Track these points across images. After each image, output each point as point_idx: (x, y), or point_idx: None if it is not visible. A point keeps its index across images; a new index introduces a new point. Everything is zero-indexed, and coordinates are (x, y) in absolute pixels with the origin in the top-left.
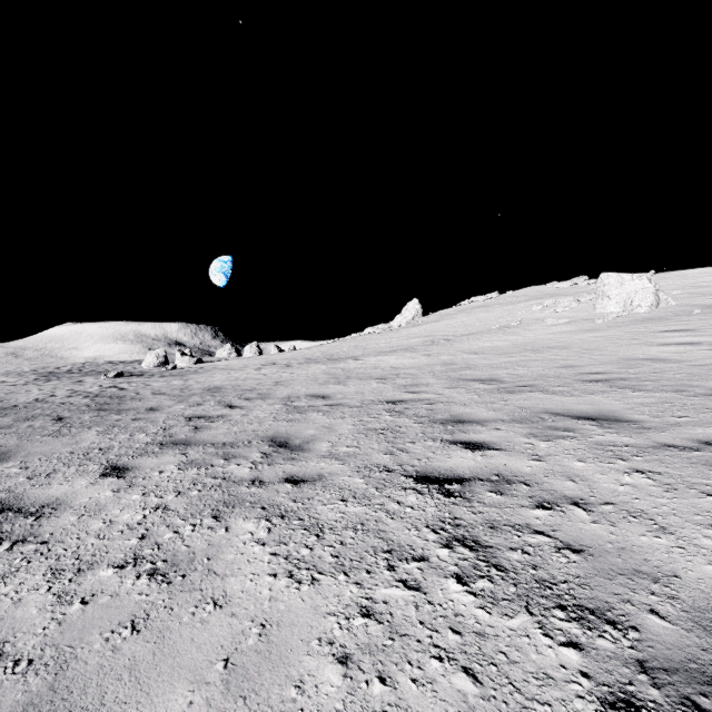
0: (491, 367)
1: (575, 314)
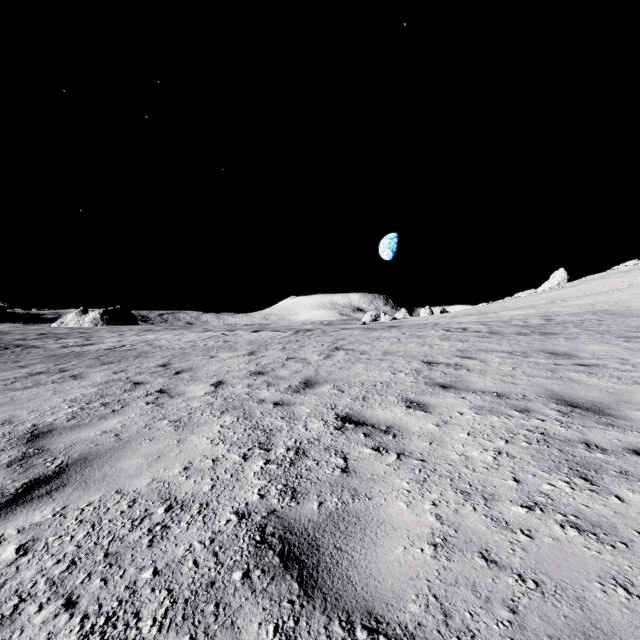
0: (552, 312)
1: None
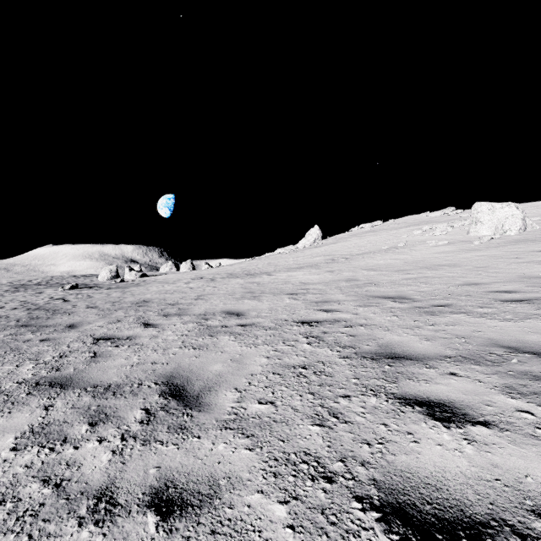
0: (393, 284)
1: (452, 237)
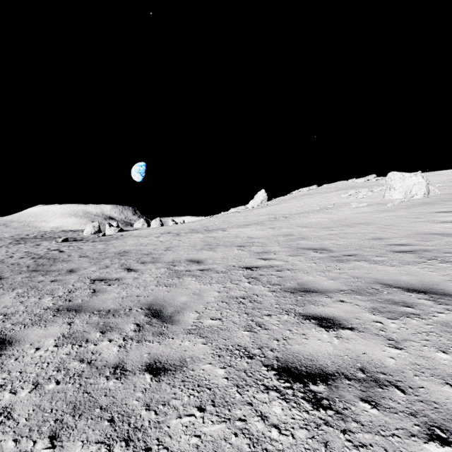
0: (319, 238)
1: (371, 200)
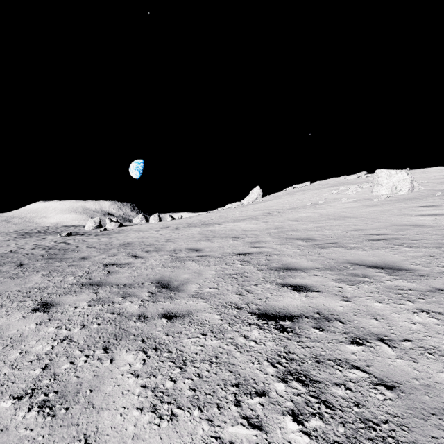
0: (307, 230)
1: (360, 195)
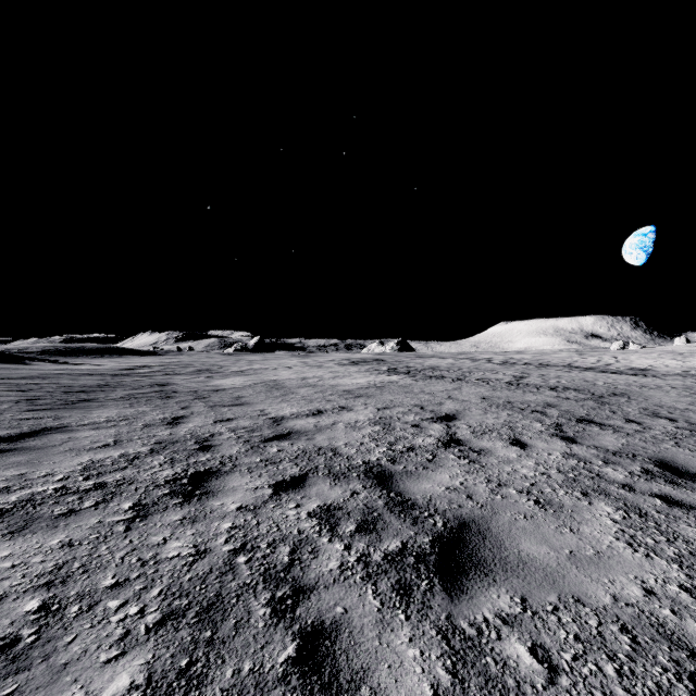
0: None
1: None
